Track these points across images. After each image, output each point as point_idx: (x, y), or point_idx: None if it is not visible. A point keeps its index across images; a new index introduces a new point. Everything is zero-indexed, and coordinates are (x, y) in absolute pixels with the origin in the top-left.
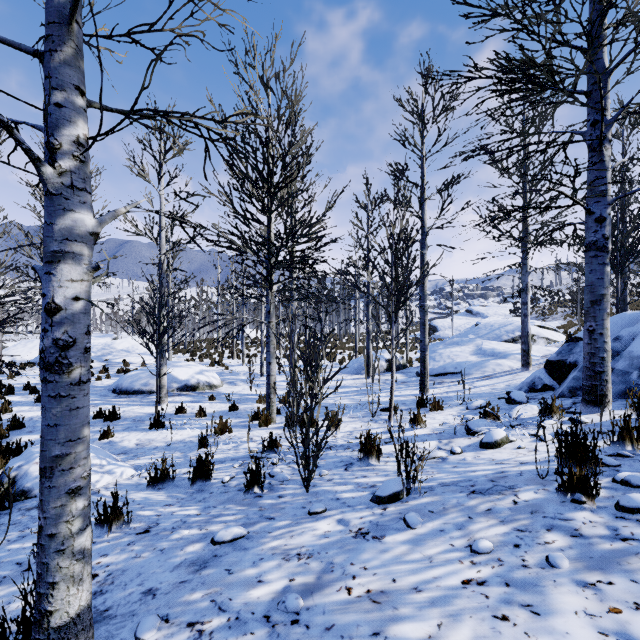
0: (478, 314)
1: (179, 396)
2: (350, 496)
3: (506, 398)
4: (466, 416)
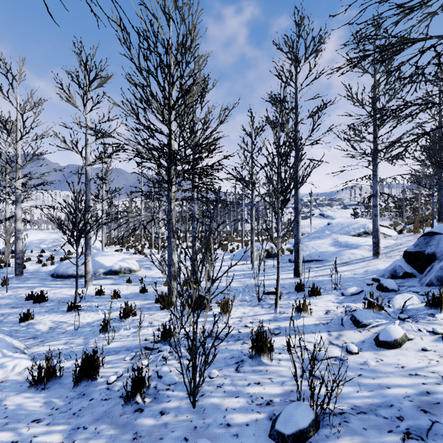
0: (328, 217)
1: (103, 279)
2: (243, 421)
3: (377, 285)
4: (347, 304)
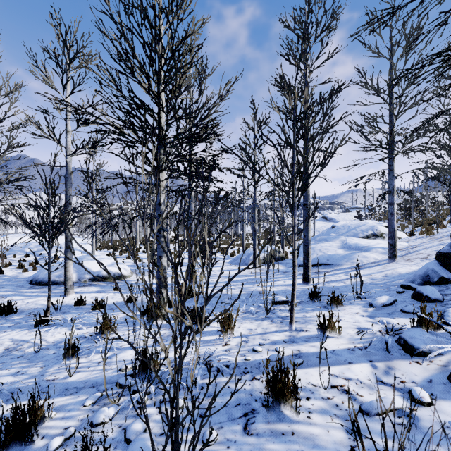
0: (331, 219)
1: (88, 286)
2: None
3: (413, 294)
4: (384, 319)
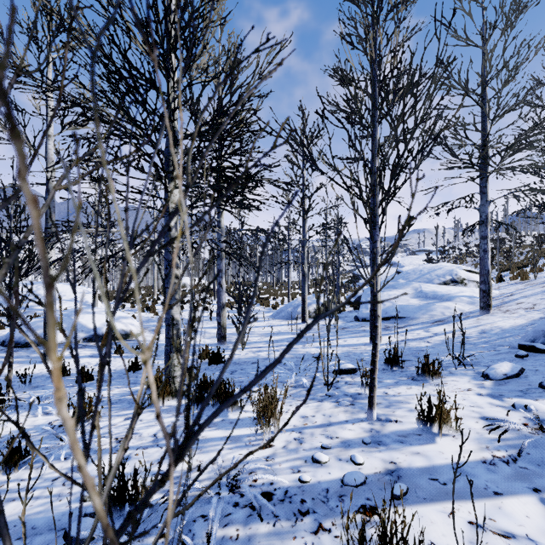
0: (395, 264)
1: (81, 348)
2: None
3: None
4: (523, 403)
